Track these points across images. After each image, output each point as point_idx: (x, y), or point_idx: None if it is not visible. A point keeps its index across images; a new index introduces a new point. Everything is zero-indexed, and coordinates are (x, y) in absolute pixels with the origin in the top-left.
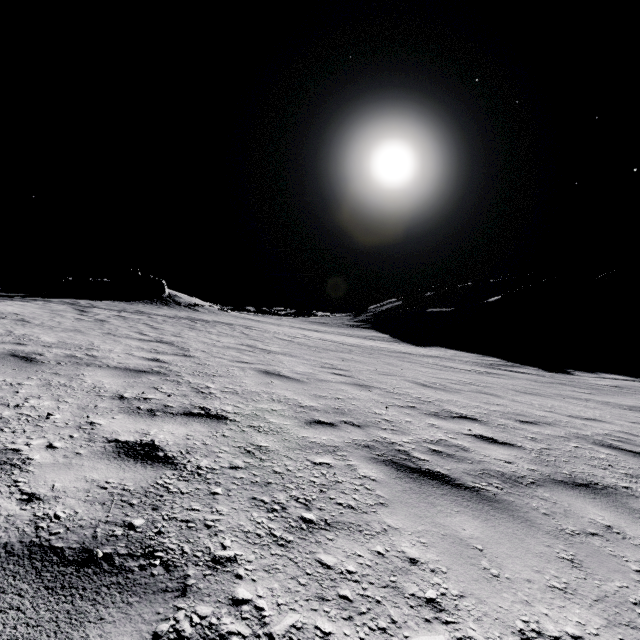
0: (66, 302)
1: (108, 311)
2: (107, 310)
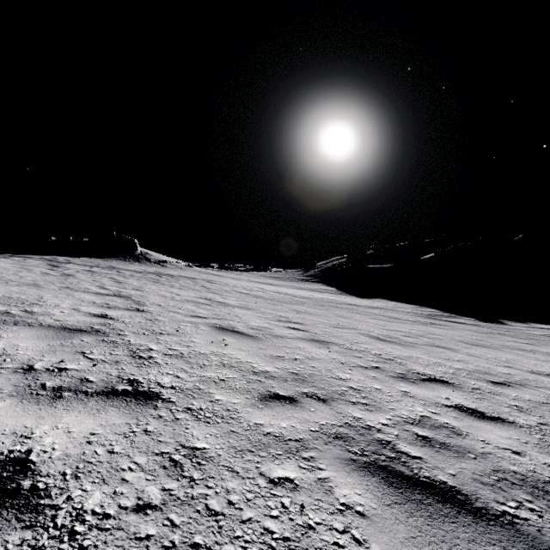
0: (45, 258)
1: (81, 266)
2: (80, 265)
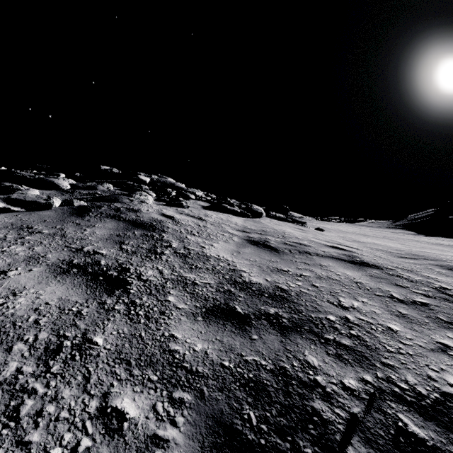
0: None
1: None
2: None
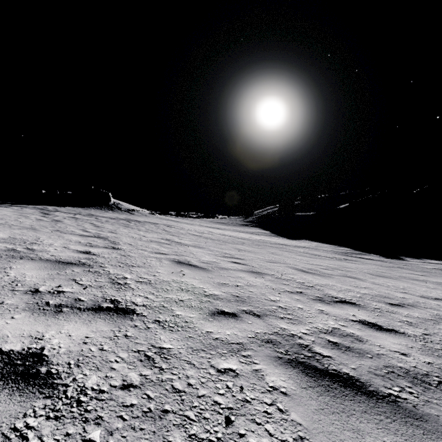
0: (37, 208)
1: (66, 214)
2: (66, 213)
